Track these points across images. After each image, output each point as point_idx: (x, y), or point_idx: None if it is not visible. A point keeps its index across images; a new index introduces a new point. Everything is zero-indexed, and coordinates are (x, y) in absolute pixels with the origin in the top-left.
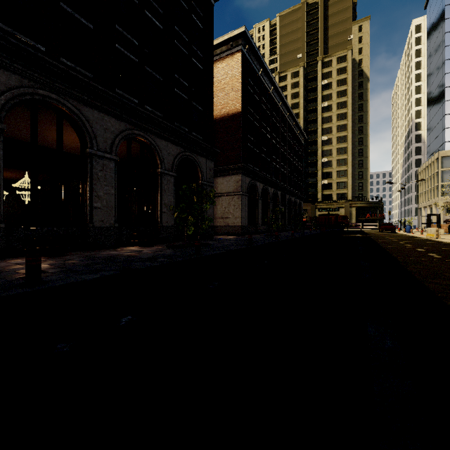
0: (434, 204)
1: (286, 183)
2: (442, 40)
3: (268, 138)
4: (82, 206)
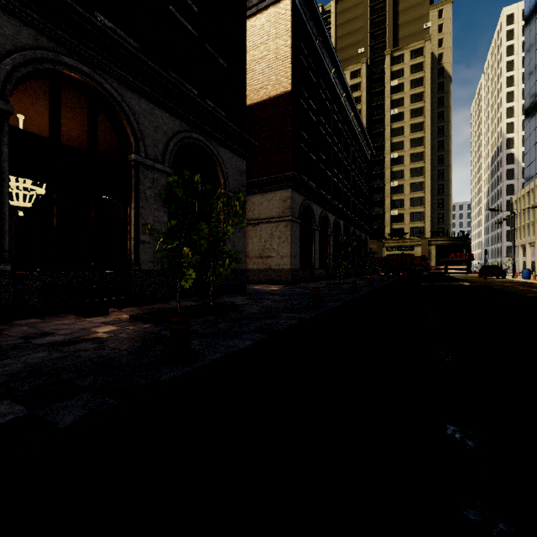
0: None
1: (350, 211)
2: None
3: (328, 143)
4: None
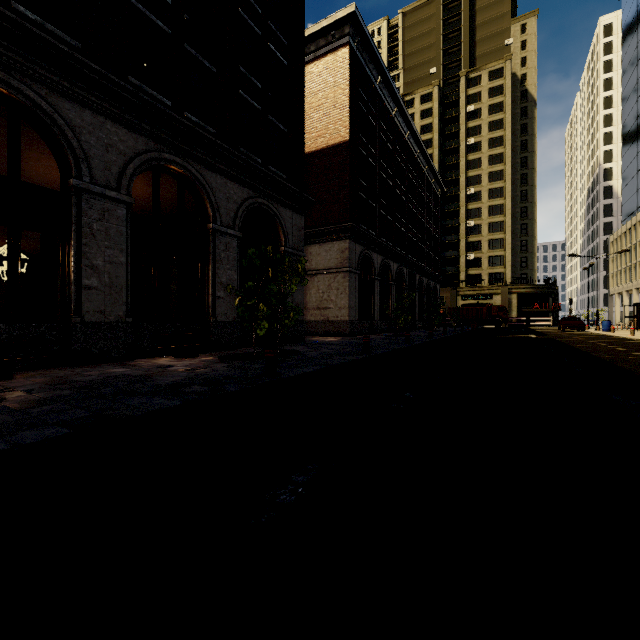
0: (636, 288)
1: (416, 257)
2: None
3: (390, 186)
4: (62, 284)
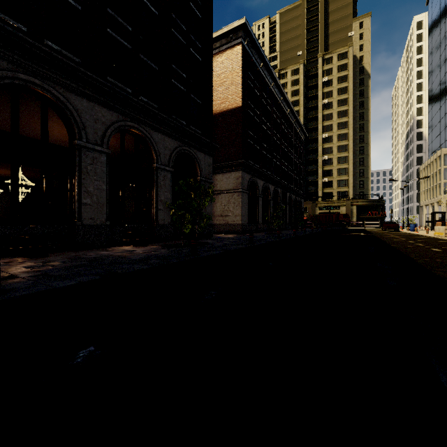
0: (437, 202)
1: (287, 181)
2: (445, 36)
3: (269, 135)
4: (70, 202)
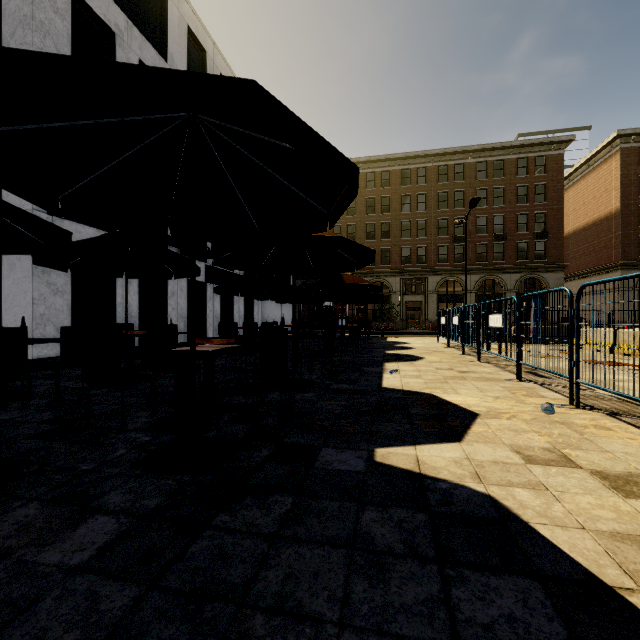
0: None
1: None
2: None
3: None
4: None
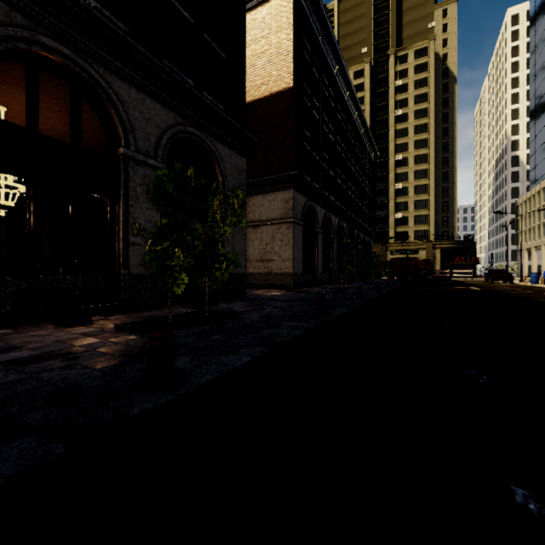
0: None
1: (354, 213)
2: None
3: (332, 142)
4: None
